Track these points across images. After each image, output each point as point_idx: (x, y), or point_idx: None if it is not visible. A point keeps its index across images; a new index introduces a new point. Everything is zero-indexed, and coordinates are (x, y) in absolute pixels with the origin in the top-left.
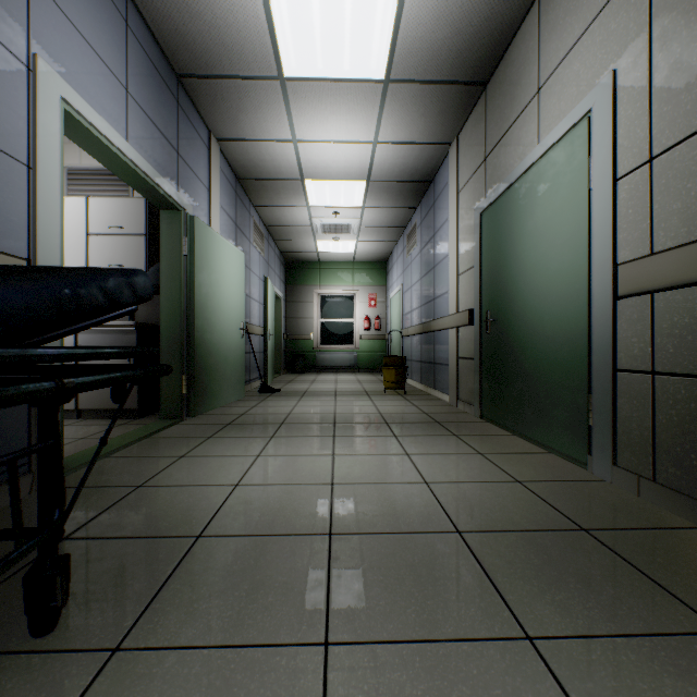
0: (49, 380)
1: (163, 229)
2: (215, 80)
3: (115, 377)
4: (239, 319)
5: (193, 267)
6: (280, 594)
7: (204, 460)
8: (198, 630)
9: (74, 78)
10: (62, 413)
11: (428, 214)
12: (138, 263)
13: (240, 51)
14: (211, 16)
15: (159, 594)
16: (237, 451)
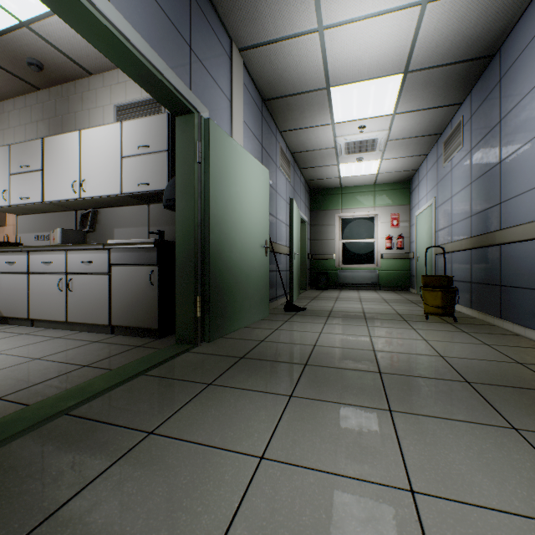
0: None
1: (178, 136)
2: None
3: None
4: (262, 237)
5: (207, 175)
6: None
7: (172, 453)
8: None
9: None
10: None
11: (486, 99)
12: (161, 179)
13: None
14: None
15: None
16: (232, 432)
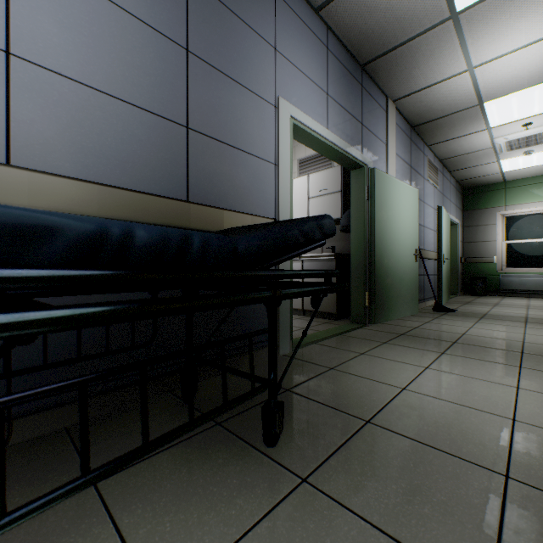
0: (268, 290)
1: (352, 184)
2: (389, 53)
3: (307, 290)
4: (412, 246)
5: (372, 208)
6: (436, 510)
7: (377, 360)
8: (358, 499)
9: (297, 101)
10: (291, 311)
11: None
12: (336, 211)
13: (410, 16)
14: (385, 3)
15: (334, 454)
16: (407, 359)
